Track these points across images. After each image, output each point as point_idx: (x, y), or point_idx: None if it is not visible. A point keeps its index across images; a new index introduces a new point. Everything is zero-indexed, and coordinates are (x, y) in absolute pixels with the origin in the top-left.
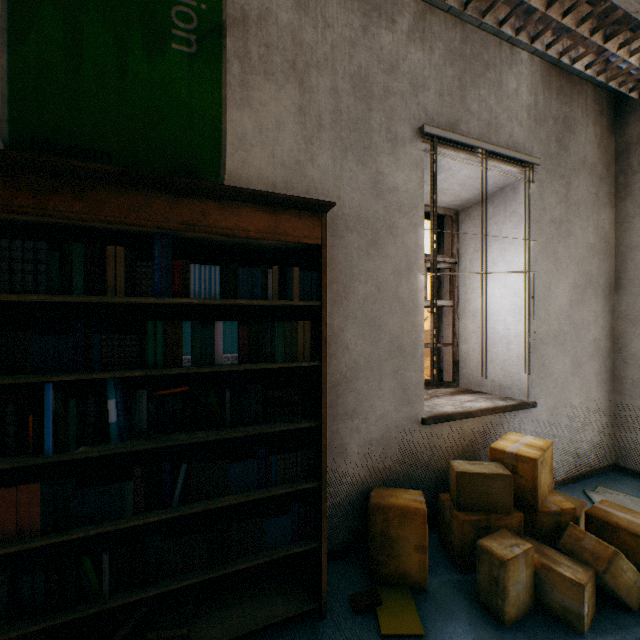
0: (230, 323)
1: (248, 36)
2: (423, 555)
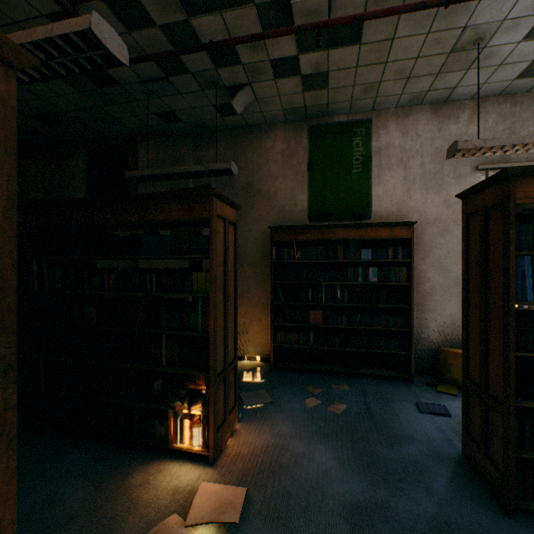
0: (374, 268)
1: (380, 156)
2: None
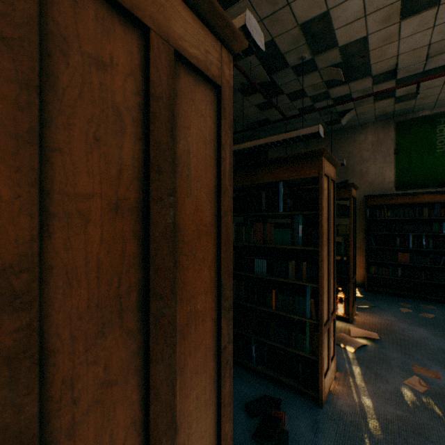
0: None
1: None
2: None
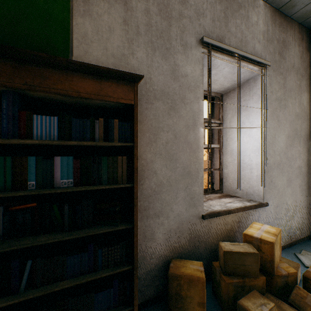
0: (66, 158)
1: None
2: (203, 309)
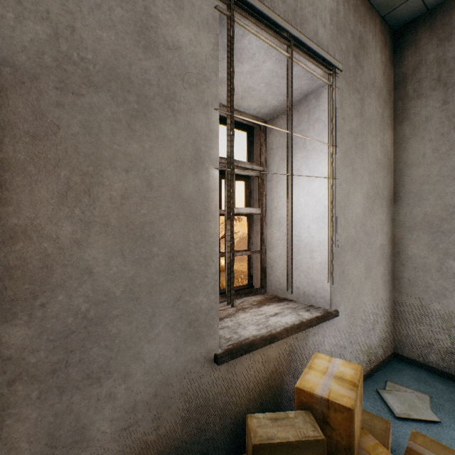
0: None
1: None
2: None
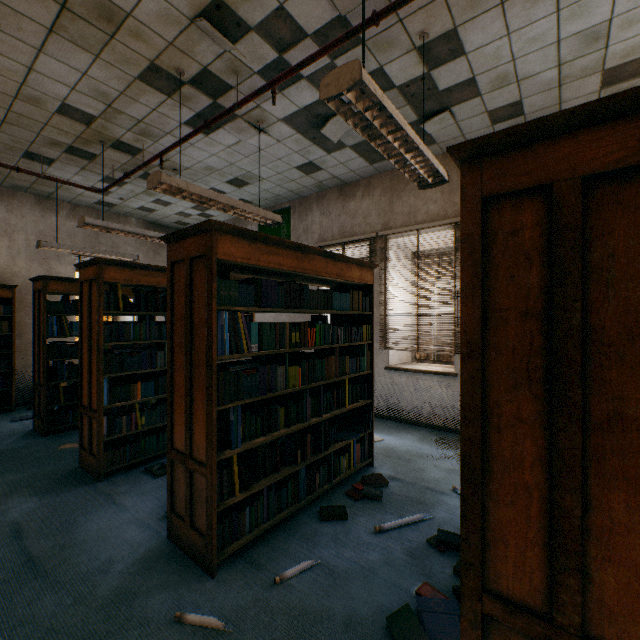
0: None
1: None
2: None
